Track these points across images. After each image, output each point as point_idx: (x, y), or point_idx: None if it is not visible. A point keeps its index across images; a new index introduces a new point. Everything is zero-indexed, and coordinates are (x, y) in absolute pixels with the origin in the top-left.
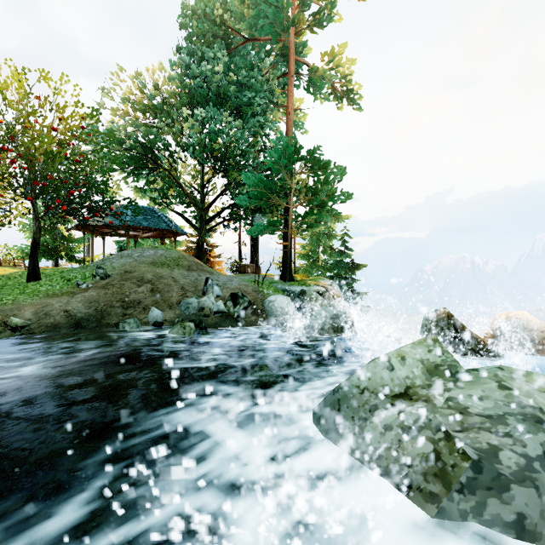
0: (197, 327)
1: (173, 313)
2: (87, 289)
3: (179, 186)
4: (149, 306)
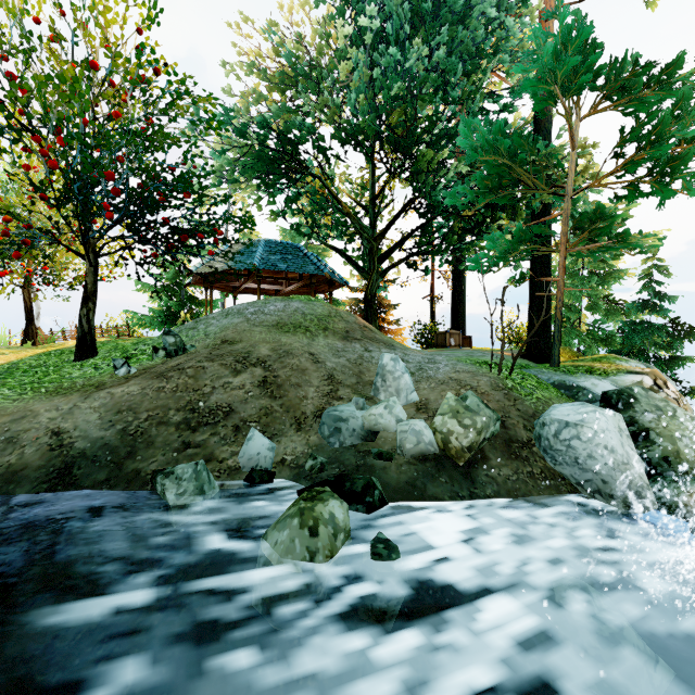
0: (357, 502)
1: (302, 442)
2: (132, 377)
3: (335, 207)
4: (249, 421)
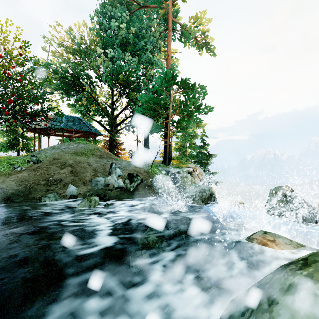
0: (101, 199)
1: (86, 189)
2: (22, 171)
3: (97, 104)
4: (68, 183)
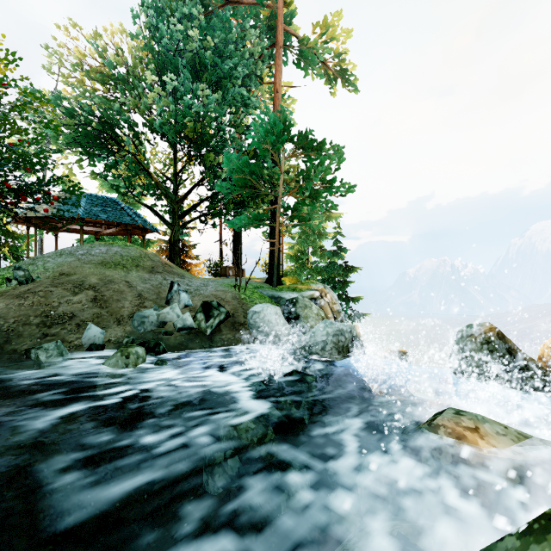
0: (151, 351)
1: (121, 331)
2: None
3: (147, 174)
4: (86, 321)
